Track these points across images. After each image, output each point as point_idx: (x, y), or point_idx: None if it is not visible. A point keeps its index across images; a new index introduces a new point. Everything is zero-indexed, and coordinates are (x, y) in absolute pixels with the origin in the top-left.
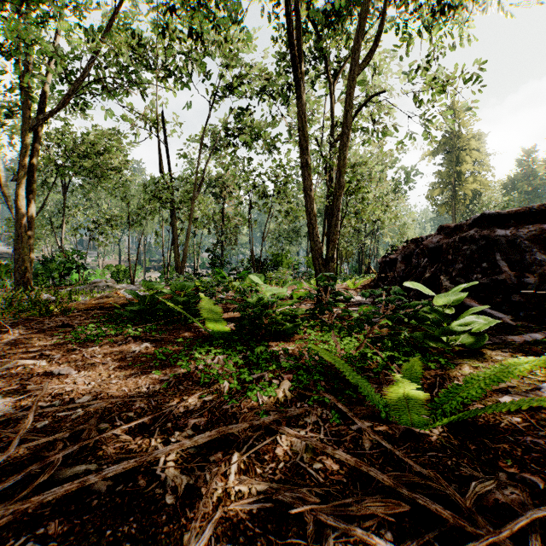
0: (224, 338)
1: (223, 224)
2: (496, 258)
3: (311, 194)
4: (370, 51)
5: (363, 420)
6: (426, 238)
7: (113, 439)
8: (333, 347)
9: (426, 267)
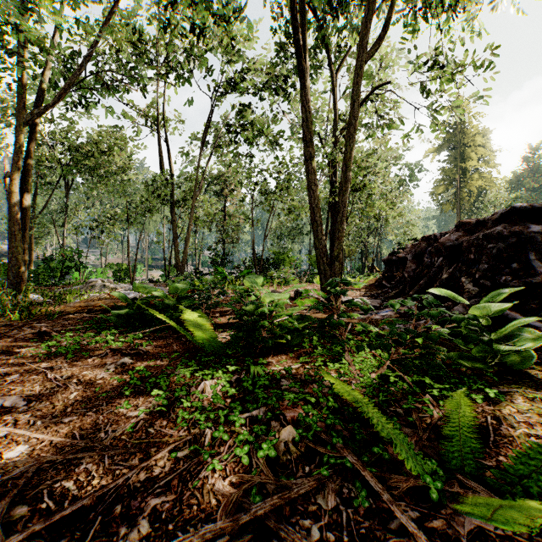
0: (217, 351)
1: (224, 222)
2: (529, 258)
3: (315, 189)
4: (378, 36)
5: (405, 502)
6: (440, 235)
7: None
8: (346, 367)
9: (442, 267)
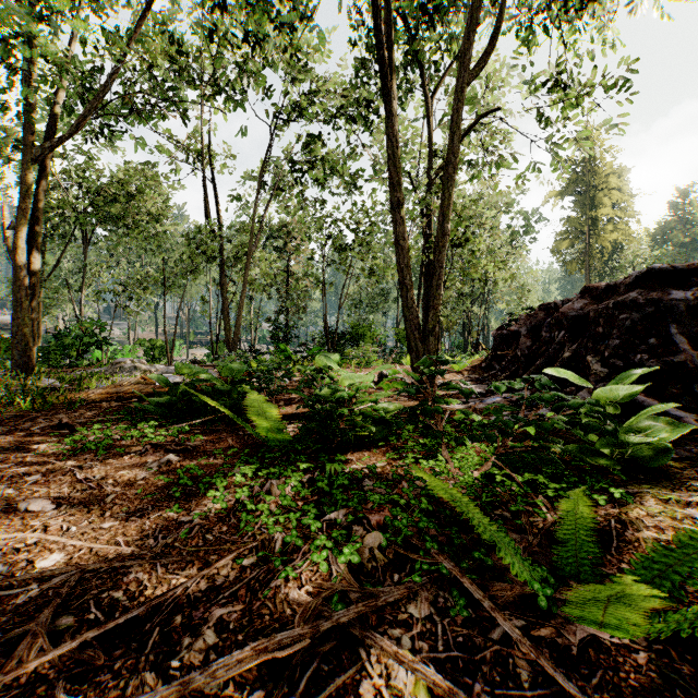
0: (283, 447)
1: (288, 287)
2: (671, 332)
3: (405, 245)
4: (484, 51)
5: (509, 611)
6: (561, 303)
7: (72, 656)
8: (442, 465)
9: (563, 343)
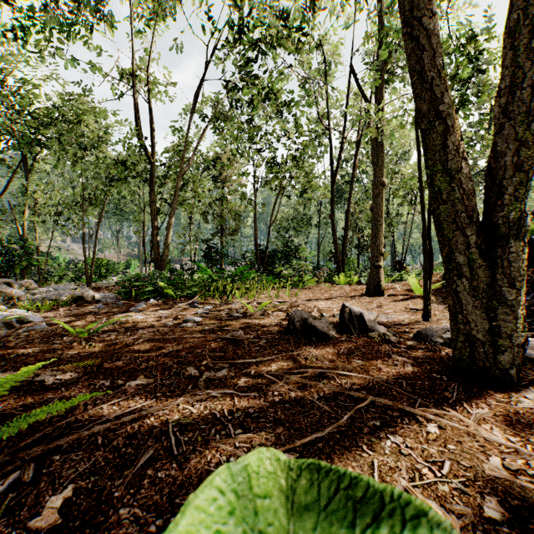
0: None
1: (222, 211)
2: None
3: (435, 28)
4: None
5: None
6: None
7: None
8: None
9: None
